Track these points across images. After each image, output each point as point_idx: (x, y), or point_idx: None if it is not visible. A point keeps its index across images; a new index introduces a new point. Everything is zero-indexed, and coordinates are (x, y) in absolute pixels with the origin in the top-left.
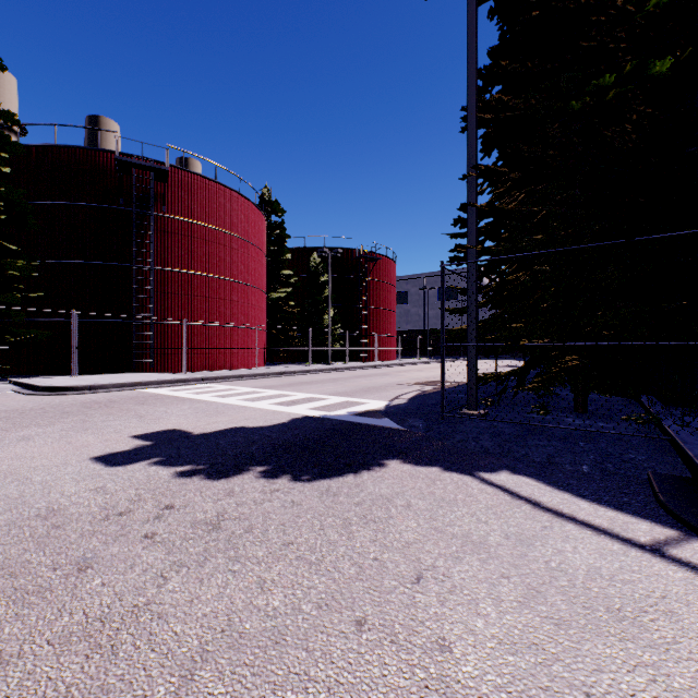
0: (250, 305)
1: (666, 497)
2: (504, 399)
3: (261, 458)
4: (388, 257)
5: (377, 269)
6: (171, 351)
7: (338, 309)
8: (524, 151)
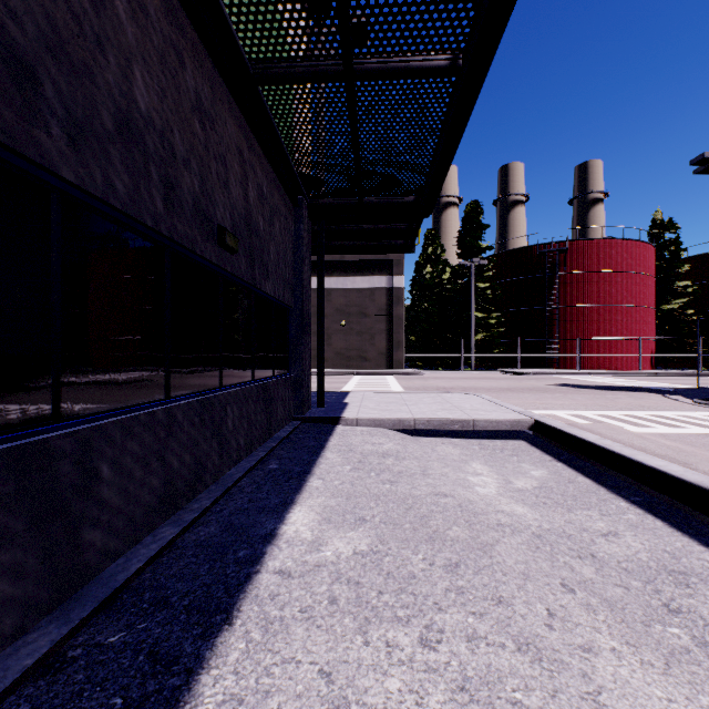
0: (633, 322)
1: None
2: None
3: (596, 388)
4: None
5: None
6: (569, 357)
7: None
8: None
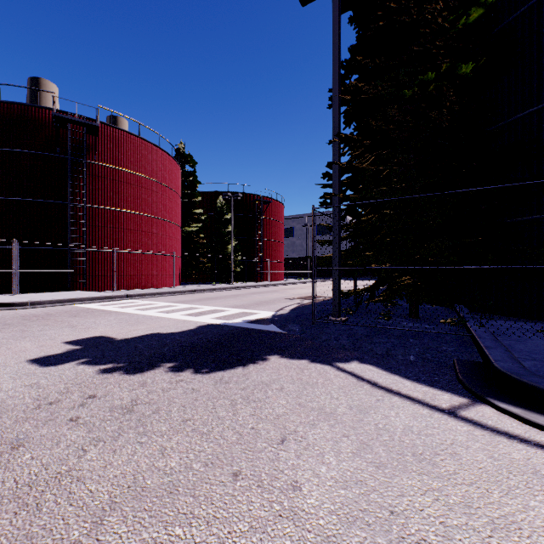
0: (168, 237)
1: (463, 376)
2: (361, 309)
3: (170, 357)
4: (278, 201)
5: (270, 210)
6: (101, 273)
7: (239, 240)
8: (372, 124)
